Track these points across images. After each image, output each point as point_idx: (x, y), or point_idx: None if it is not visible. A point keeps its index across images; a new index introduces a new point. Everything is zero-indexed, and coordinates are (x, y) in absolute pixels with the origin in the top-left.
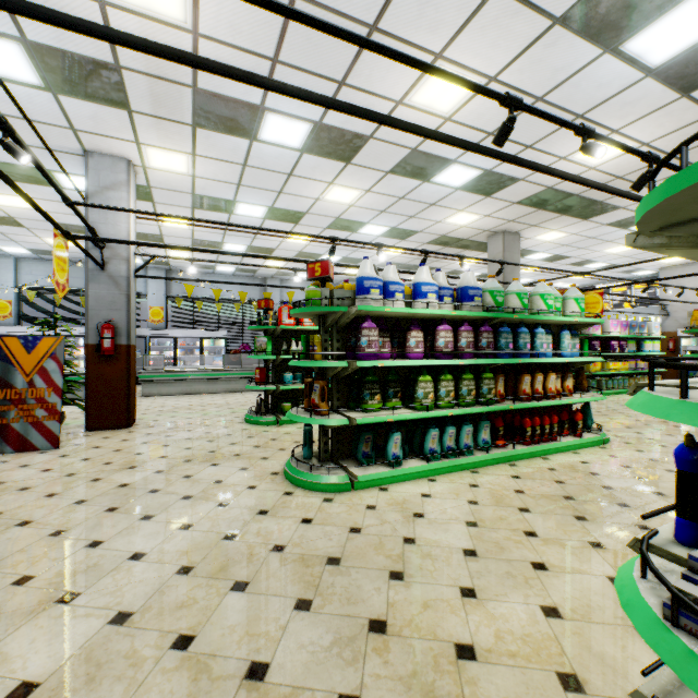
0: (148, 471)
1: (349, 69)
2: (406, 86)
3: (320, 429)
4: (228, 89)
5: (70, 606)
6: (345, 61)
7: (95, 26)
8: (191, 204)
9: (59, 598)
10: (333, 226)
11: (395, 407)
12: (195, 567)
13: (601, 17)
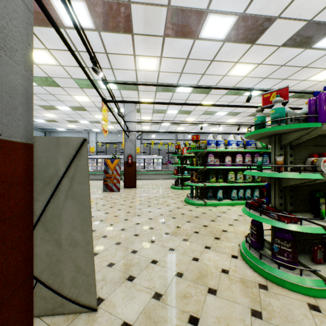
0: (145, 198)
1: (205, 70)
2: (226, 71)
3: (195, 188)
4: (167, 81)
5: (140, 216)
6: (204, 69)
7: (149, 102)
8: (152, 112)
9: (137, 215)
10: (203, 114)
11: (219, 181)
12: (163, 214)
13: (298, 42)
